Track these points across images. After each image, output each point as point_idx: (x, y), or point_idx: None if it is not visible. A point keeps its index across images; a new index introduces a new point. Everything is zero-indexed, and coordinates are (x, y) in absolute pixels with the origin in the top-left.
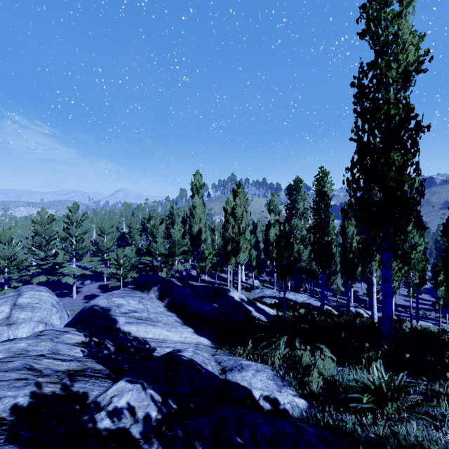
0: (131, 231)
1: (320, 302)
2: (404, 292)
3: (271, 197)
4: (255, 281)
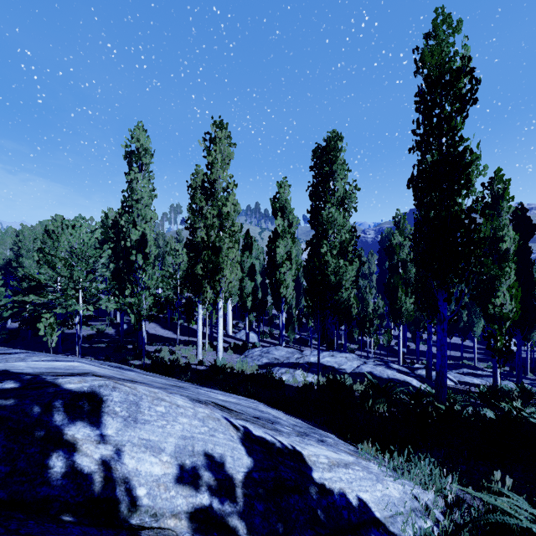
0: (22, 254)
1: (389, 367)
2: None
3: (278, 188)
4: (249, 334)
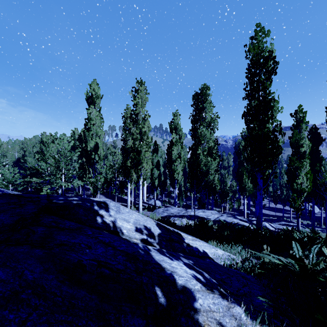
0: (26, 154)
1: (235, 218)
2: (271, 205)
3: (173, 116)
4: (156, 201)
